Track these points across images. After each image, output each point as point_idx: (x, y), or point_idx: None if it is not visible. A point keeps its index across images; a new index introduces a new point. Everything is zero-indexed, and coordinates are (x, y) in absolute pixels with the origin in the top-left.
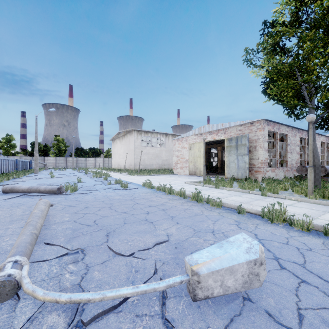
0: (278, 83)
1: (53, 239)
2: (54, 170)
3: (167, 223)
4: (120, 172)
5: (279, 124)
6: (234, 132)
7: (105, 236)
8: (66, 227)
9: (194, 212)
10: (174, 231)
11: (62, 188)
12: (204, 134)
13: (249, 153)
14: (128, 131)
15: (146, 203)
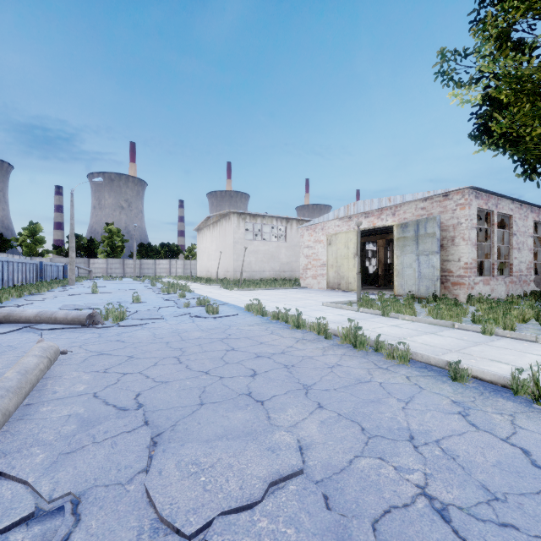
0: (511, 111)
1: (16, 459)
2: (103, 280)
3: (297, 405)
4: (209, 284)
5: (498, 196)
6: (411, 213)
7: (145, 451)
8: (68, 414)
9: (353, 373)
10: (315, 433)
11: (97, 316)
12: (356, 218)
13: (441, 251)
14: (223, 214)
15: (251, 350)
